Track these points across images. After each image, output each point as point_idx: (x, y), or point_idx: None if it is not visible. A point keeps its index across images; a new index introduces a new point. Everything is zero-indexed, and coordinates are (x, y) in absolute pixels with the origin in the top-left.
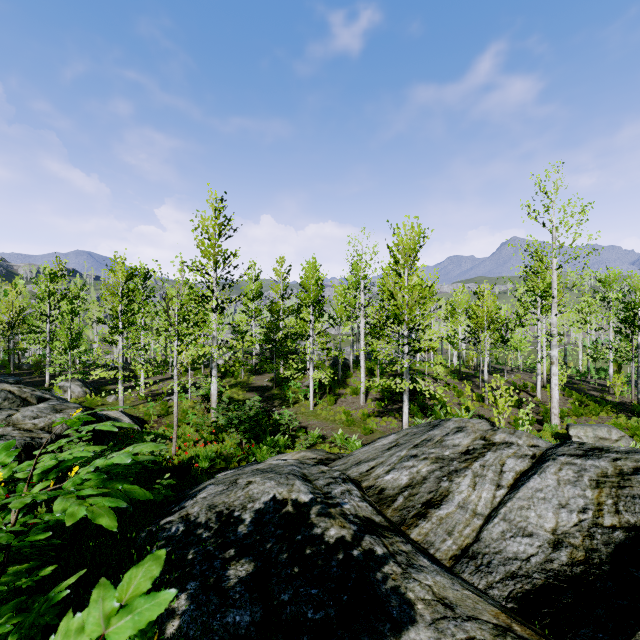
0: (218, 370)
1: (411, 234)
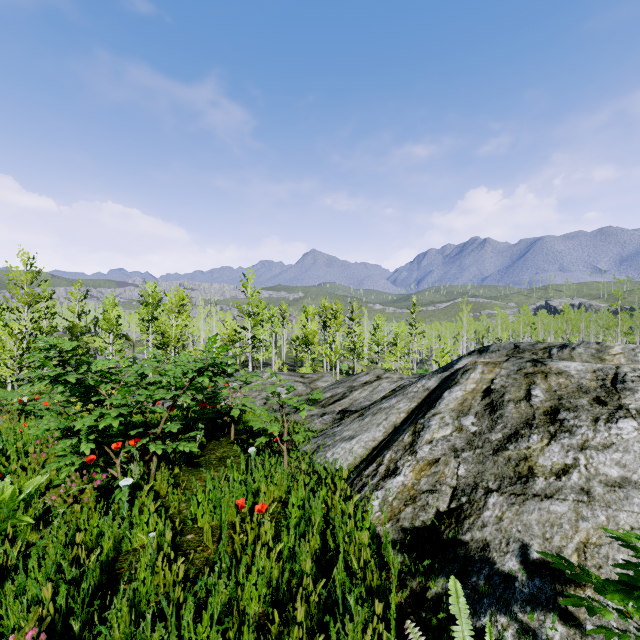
0: (3, 386)
1: (176, 297)
